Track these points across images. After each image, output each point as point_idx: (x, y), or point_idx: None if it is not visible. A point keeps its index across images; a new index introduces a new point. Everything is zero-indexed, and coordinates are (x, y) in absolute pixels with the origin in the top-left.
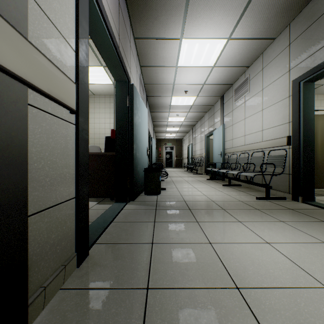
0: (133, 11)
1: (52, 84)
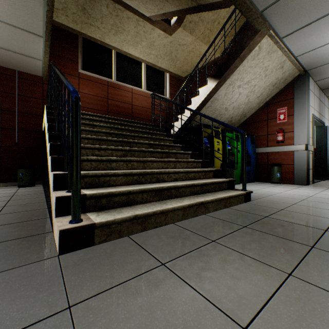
0: (326, 92)
1: (311, 149)
